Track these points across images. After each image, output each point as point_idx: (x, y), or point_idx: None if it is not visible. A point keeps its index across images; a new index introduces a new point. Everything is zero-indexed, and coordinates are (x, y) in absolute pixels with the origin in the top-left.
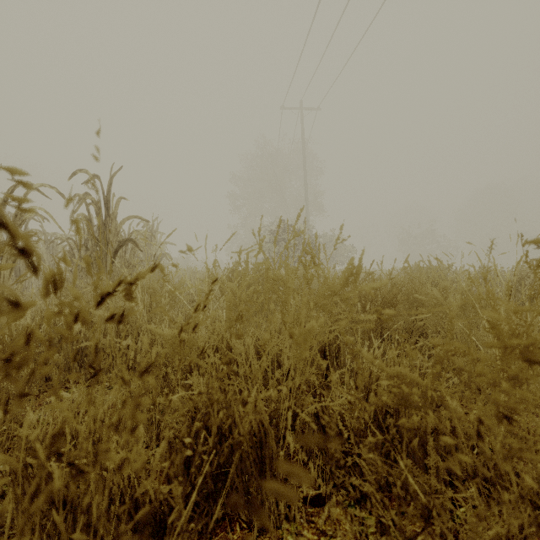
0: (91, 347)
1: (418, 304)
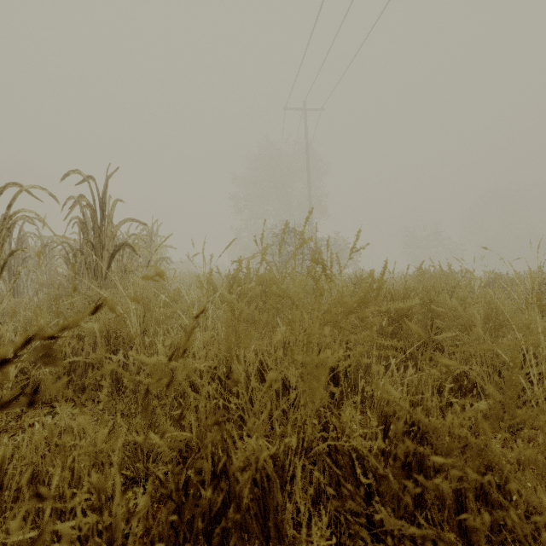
0: (80, 361)
1: (434, 315)
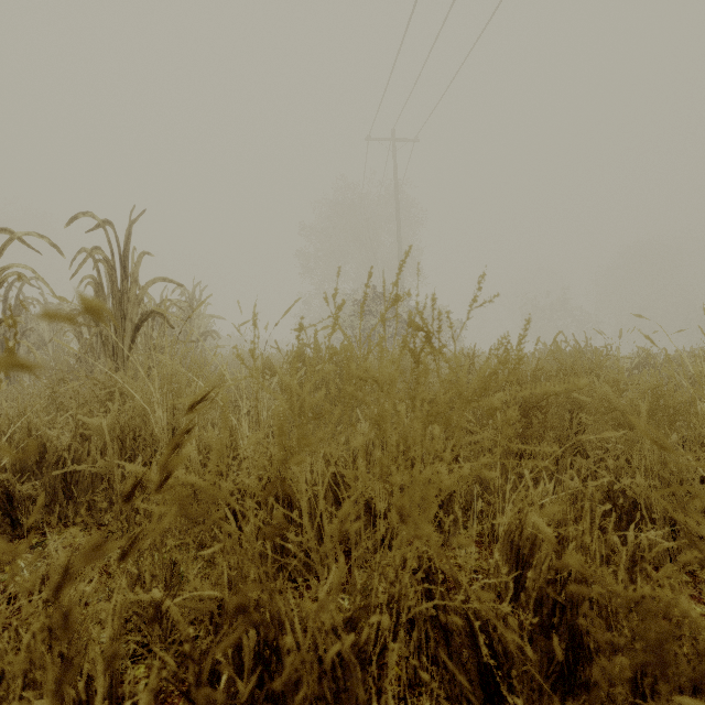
0: (85, 470)
1: (575, 406)
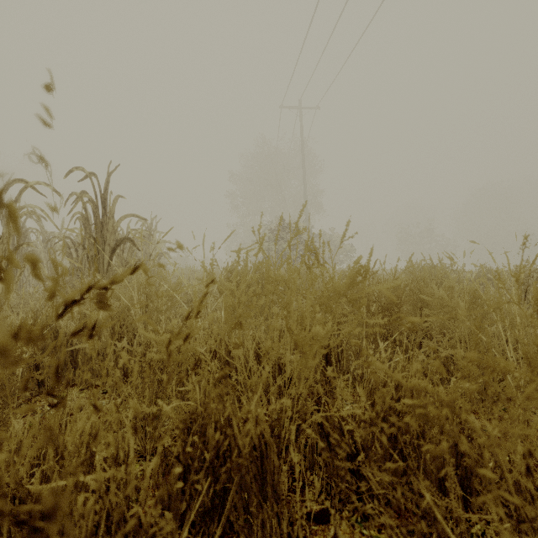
0: (86, 348)
1: (423, 304)
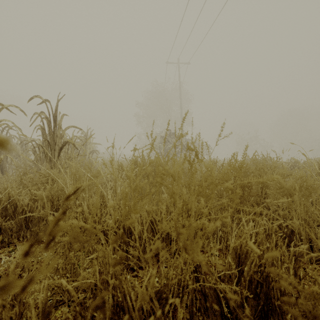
0: (35, 215)
1: (263, 185)
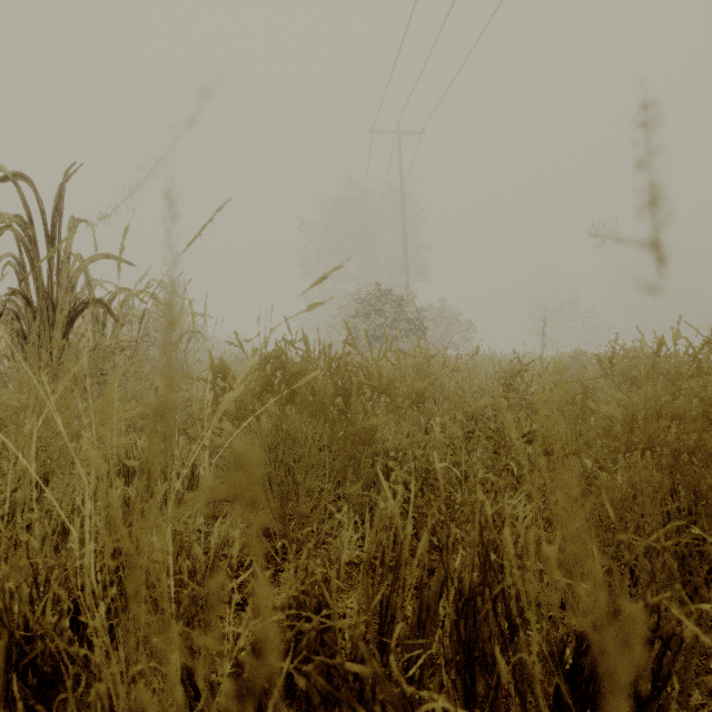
0: None
1: None
